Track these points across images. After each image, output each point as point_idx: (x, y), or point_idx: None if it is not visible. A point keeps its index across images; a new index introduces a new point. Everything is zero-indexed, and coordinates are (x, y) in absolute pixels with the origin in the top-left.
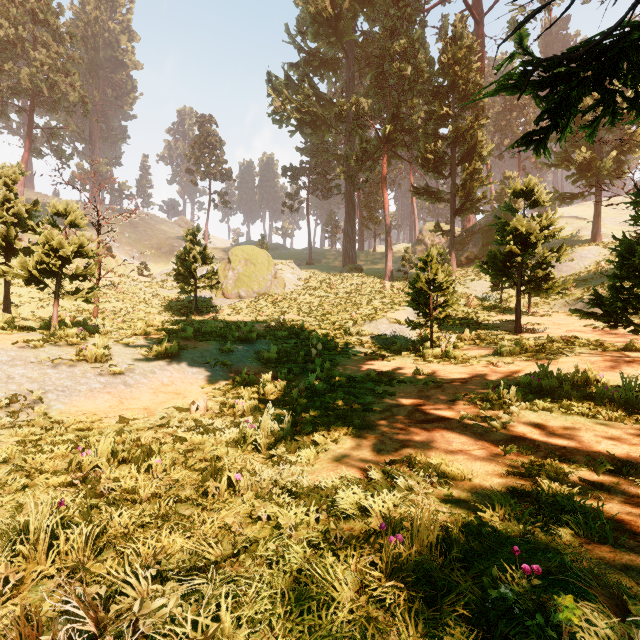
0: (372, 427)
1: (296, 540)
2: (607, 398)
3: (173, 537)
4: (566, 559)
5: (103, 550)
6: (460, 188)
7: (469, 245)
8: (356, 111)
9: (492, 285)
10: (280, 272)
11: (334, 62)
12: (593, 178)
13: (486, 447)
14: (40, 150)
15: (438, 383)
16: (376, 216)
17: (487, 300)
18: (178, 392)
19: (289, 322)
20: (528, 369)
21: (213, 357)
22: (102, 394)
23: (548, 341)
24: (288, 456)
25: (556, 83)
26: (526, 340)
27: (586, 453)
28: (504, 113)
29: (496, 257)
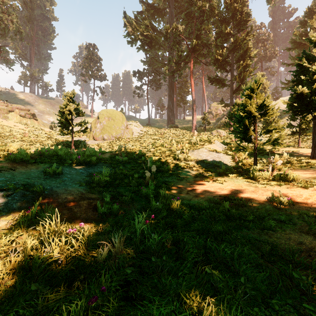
0: None
1: None
2: None
3: None
4: None
5: None
6: (237, 76)
7: None
8: (175, 33)
9: None
10: (130, 126)
11: (162, 10)
12: None
13: None
14: None
15: None
16: (185, 99)
17: None
18: None
19: (131, 151)
20: None
21: (24, 181)
22: None
23: None
24: None
25: None
26: None
27: None
28: (254, 44)
29: (302, 94)
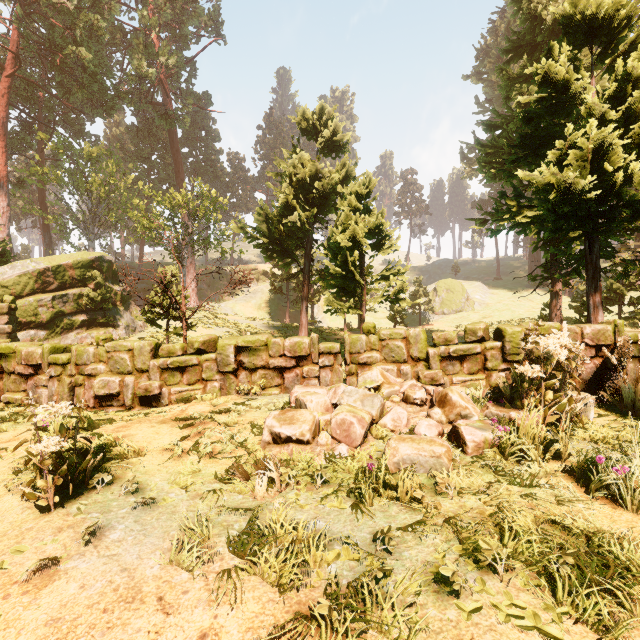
0: None
1: None
2: None
3: None
4: None
5: None
6: None
7: None
8: None
9: None
10: (470, 294)
11: None
12: None
13: None
14: None
15: None
16: None
17: None
18: None
19: None
20: None
21: None
22: None
23: None
24: None
25: None
26: None
27: None
28: None
29: None
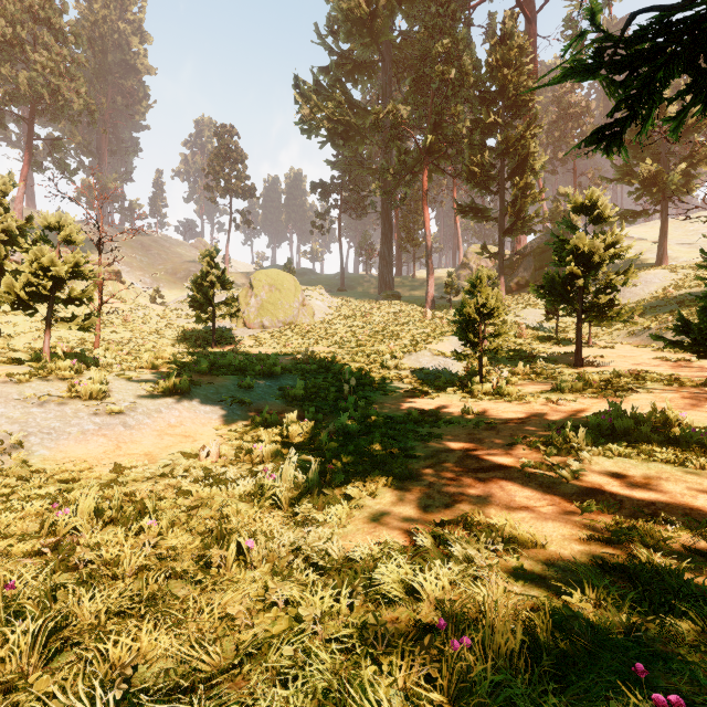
0: (416, 477)
1: (322, 637)
2: (695, 442)
3: (156, 633)
4: (700, 673)
5: (61, 652)
6: (510, 205)
7: (520, 269)
8: (393, 119)
9: (547, 313)
10: (309, 299)
11: (369, 65)
12: (659, 194)
13: (557, 503)
14: (41, 164)
15: (491, 424)
16: (416, 237)
17: (541, 330)
18: (187, 434)
19: (318, 354)
20: (595, 407)
21: (230, 394)
22: (96, 437)
23: (614, 375)
24: (314, 515)
25: (637, 65)
26: (590, 374)
27: (682, 511)
28: (558, 123)
29: (554, 280)
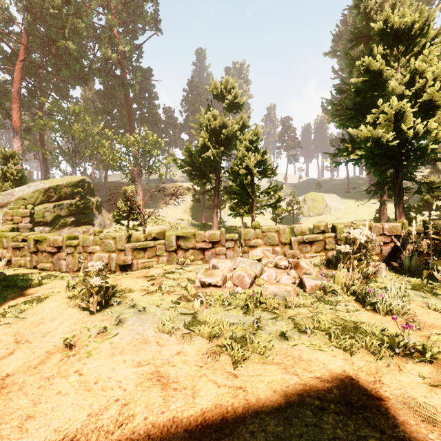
0: None
1: None
2: None
3: None
4: None
5: None
6: None
7: None
8: None
9: None
10: (328, 203)
11: None
12: None
13: None
14: None
15: None
16: None
17: None
18: None
19: None
20: None
21: None
22: None
23: None
24: None
25: None
26: None
27: None
28: None
29: (415, 207)
